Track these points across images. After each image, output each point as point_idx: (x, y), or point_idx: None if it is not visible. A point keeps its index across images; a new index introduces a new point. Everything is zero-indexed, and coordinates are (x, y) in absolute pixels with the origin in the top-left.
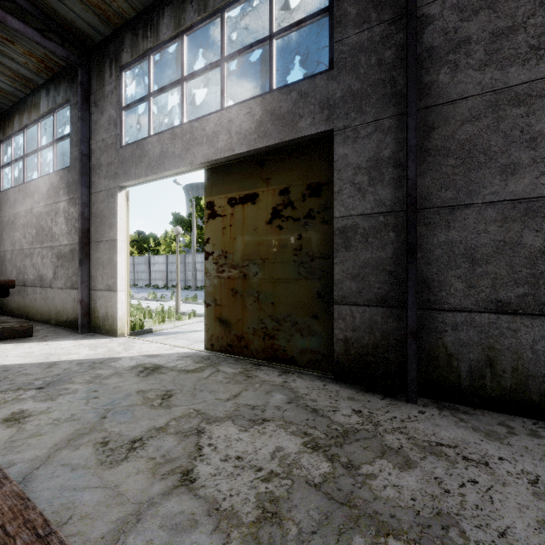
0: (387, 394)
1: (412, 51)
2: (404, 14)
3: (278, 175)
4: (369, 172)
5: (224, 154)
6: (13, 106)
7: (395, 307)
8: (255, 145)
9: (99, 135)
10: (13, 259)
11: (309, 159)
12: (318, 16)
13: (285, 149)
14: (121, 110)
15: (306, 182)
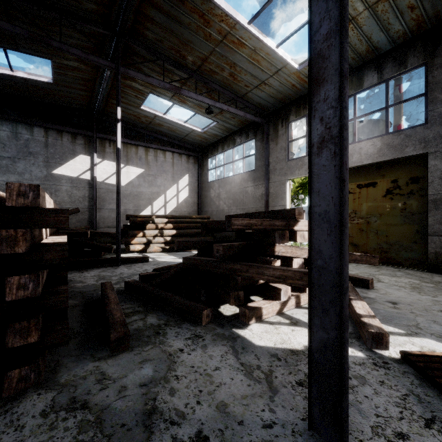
0: None
1: None
2: None
3: (390, 173)
4: None
5: (356, 164)
6: (217, 141)
7: None
8: (377, 160)
9: (274, 155)
10: (217, 214)
11: (411, 165)
12: (417, 97)
13: (395, 160)
14: (288, 142)
15: (408, 177)
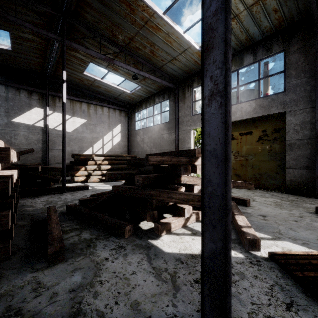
0: (308, 196)
1: (317, 89)
2: (315, 75)
3: (261, 125)
4: (300, 125)
5: (239, 119)
6: (142, 100)
7: (311, 169)
8: (252, 116)
9: (182, 111)
10: (142, 154)
11: (274, 120)
12: (279, 73)
13: (264, 116)
14: (192, 102)
15: (273, 128)
